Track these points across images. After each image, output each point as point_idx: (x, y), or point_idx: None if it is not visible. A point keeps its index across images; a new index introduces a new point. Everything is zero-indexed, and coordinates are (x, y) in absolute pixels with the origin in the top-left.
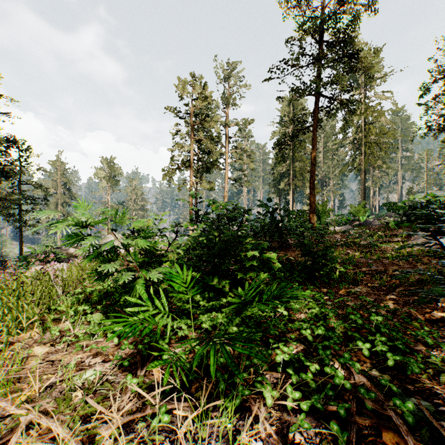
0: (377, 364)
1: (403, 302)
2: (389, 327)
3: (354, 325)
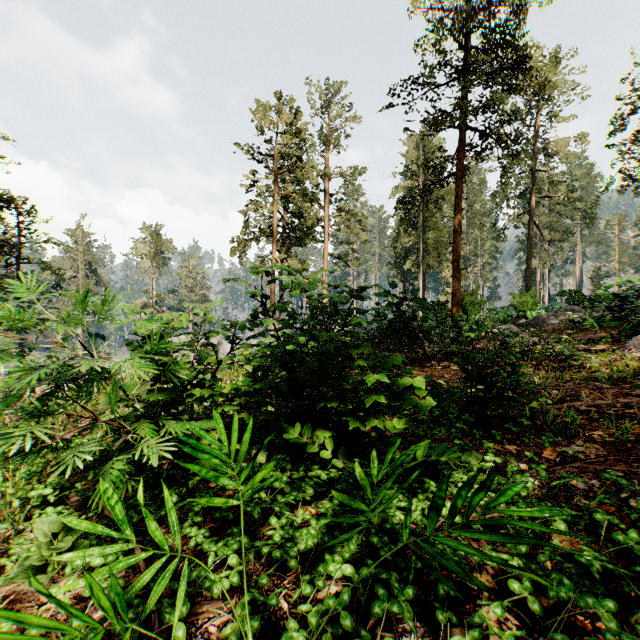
0: None
1: None
2: None
3: (637, 568)
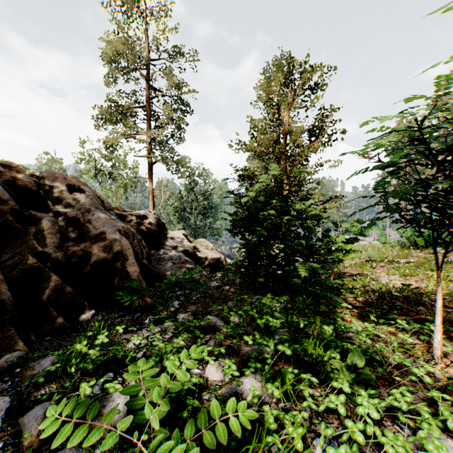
0: None
1: None
2: None
3: None
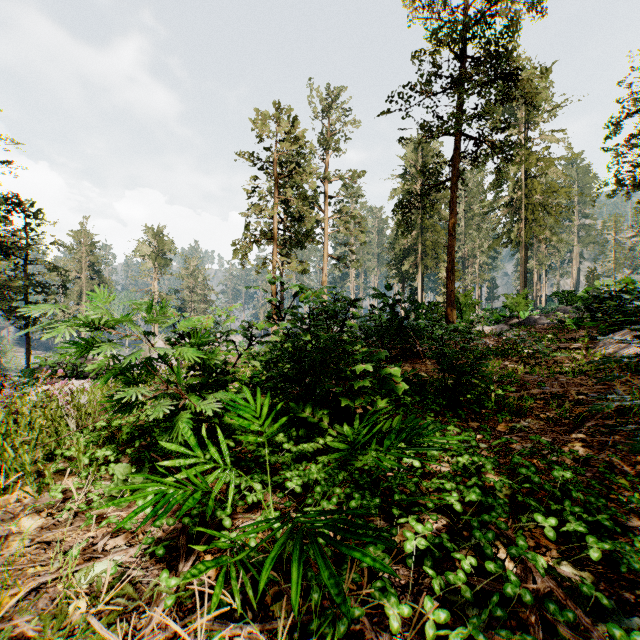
0: (569, 553)
1: (598, 444)
2: (583, 489)
3: (527, 485)
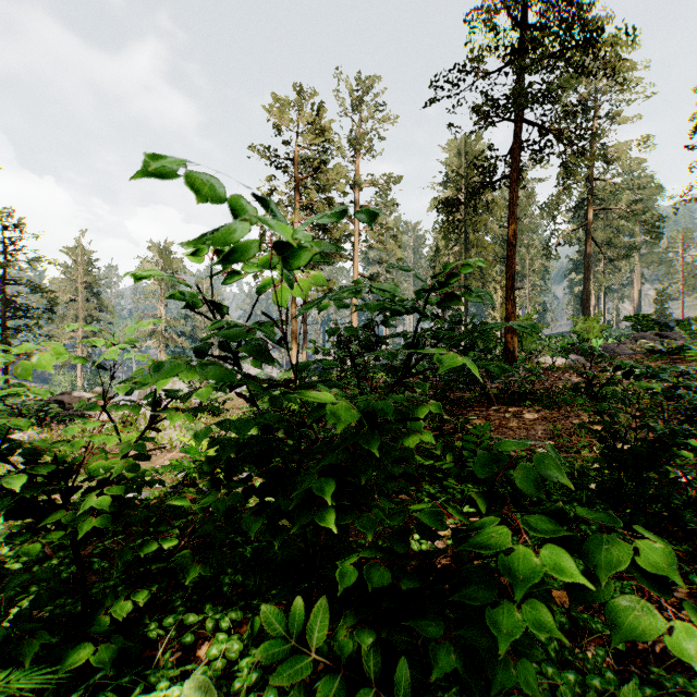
0: None
1: None
2: None
3: None
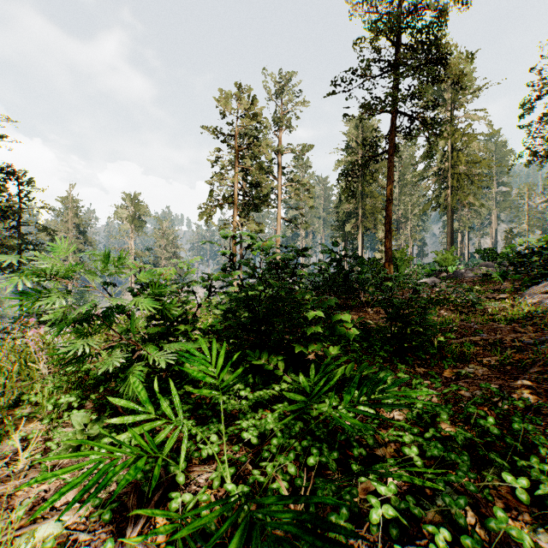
0: (543, 517)
1: (543, 390)
2: (543, 441)
3: (488, 438)
